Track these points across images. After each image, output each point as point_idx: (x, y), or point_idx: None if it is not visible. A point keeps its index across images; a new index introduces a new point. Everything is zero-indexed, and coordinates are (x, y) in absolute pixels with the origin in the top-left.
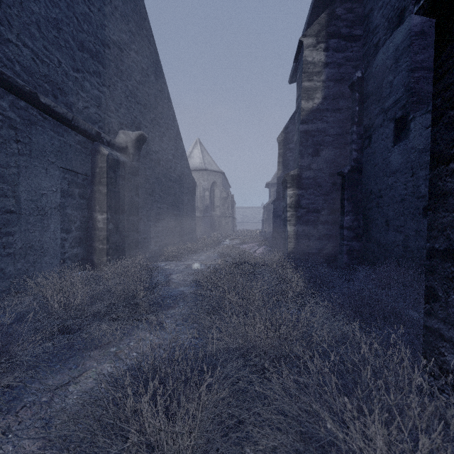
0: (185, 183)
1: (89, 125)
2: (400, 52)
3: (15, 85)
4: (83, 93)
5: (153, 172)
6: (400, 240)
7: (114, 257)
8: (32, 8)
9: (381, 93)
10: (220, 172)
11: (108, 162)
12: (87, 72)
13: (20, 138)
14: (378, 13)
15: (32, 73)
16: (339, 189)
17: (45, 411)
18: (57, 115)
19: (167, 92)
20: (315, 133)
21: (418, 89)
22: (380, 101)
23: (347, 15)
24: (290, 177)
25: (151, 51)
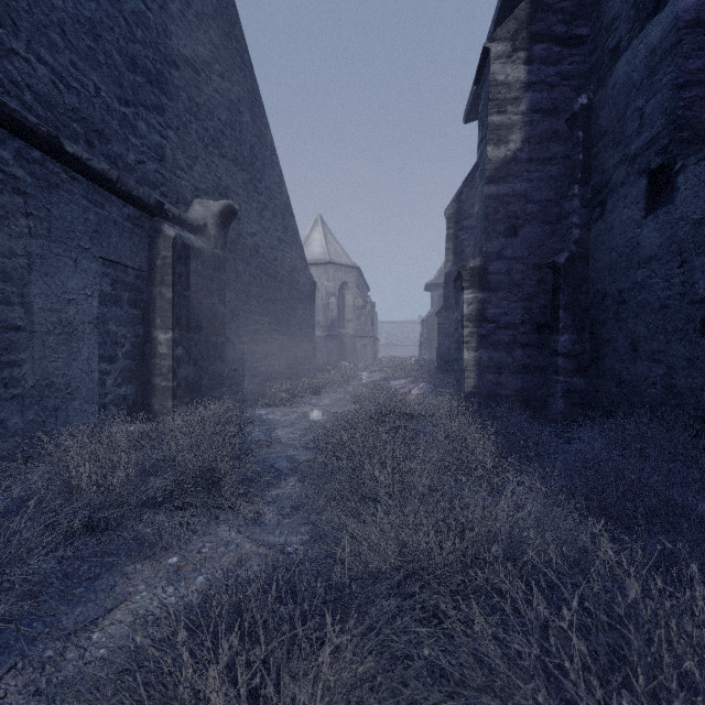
0: (299, 283)
1: (145, 191)
2: (658, 58)
3: (23, 124)
4: (135, 139)
5: (248, 266)
6: (658, 375)
7: (185, 400)
8: None
9: (623, 129)
10: (353, 267)
11: (175, 248)
12: (142, 106)
13: (33, 210)
14: None
15: (52, 105)
16: (550, 290)
17: (47, 676)
18: (93, 174)
19: (270, 140)
20: (509, 198)
21: (690, 119)
22: (621, 143)
23: (564, 3)
24: (468, 272)
25: (245, 74)
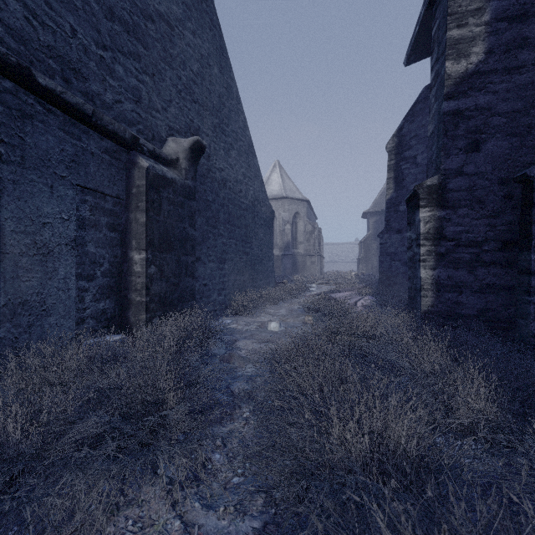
0: (260, 212)
1: (120, 126)
2: None
3: None
4: (113, 80)
5: (217, 196)
6: None
7: (157, 313)
8: None
9: None
10: (304, 200)
11: (148, 178)
12: (120, 52)
13: (4, 137)
14: None
15: (25, 40)
16: (518, 205)
17: None
18: (68, 107)
19: (236, 91)
20: (471, 112)
21: None
22: None
23: None
24: (425, 190)
25: (214, 34)
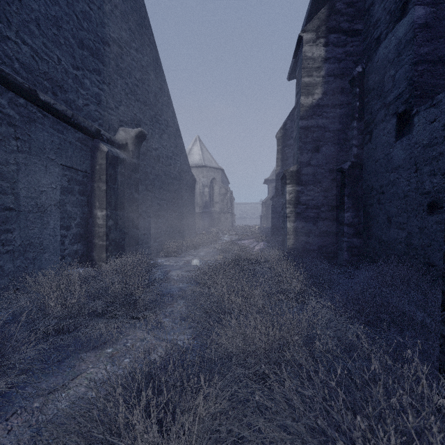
0: (185, 179)
1: (89, 123)
2: (403, 46)
3: (14, 82)
4: (83, 90)
5: (153, 169)
6: (403, 238)
7: (114, 253)
8: (32, 5)
9: (382, 87)
10: (219, 169)
11: (107, 159)
12: (87, 70)
13: (20, 135)
14: (379, 6)
15: (31, 70)
16: (339, 185)
17: (36, 418)
18: (57, 113)
19: (167, 90)
20: (314, 128)
21: (421, 83)
22: (382, 96)
23: (348, 9)
24: (289, 173)
25: (151, 49)
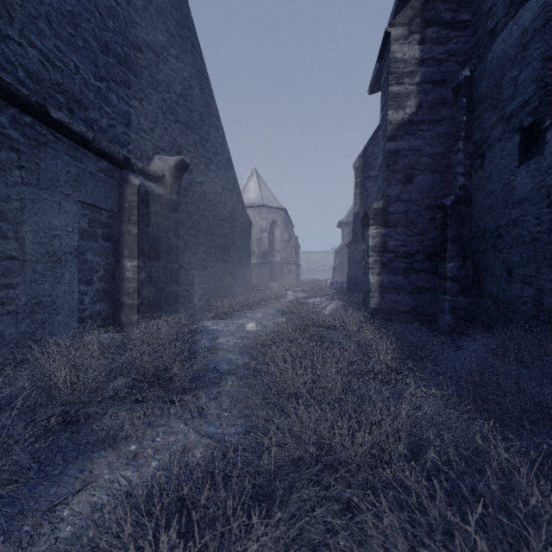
0: (238, 222)
1: (115, 148)
2: (529, 36)
3: (17, 95)
4: (108, 107)
5: (197, 208)
6: (530, 296)
7: (147, 314)
8: None
9: (499, 95)
10: (281, 209)
11: (139, 194)
12: (113, 81)
13: (25, 163)
14: None
15: (40, 80)
16: (439, 226)
17: (23, 549)
18: (74, 135)
19: (215, 108)
20: (406, 152)
21: None
22: (498, 107)
23: None
24: (373, 212)
25: (195, 57)
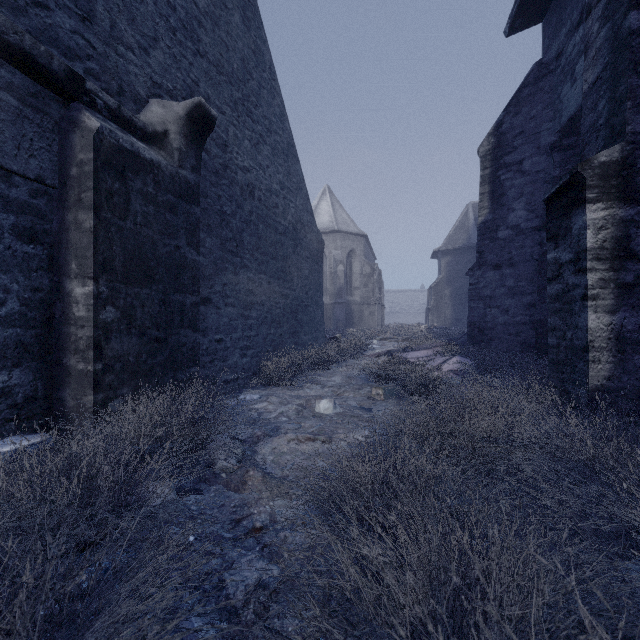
0: (304, 239)
1: (39, 43)
2: None
3: None
4: None
5: (239, 209)
6: None
7: (121, 391)
8: None
9: None
10: (360, 235)
11: (99, 149)
12: None
13: None
14: None
15: None
16: None
17: None
18: None
19: (269, 60)
20: None
21: None
22: None
23: None
24: (597, 171)
25: None
